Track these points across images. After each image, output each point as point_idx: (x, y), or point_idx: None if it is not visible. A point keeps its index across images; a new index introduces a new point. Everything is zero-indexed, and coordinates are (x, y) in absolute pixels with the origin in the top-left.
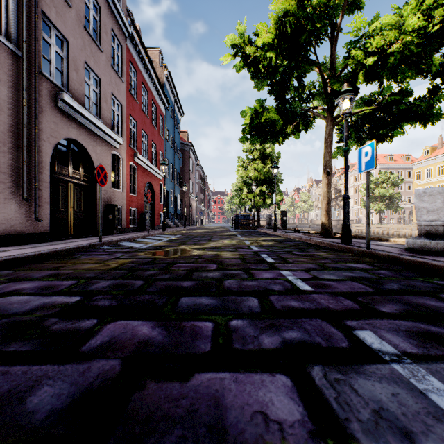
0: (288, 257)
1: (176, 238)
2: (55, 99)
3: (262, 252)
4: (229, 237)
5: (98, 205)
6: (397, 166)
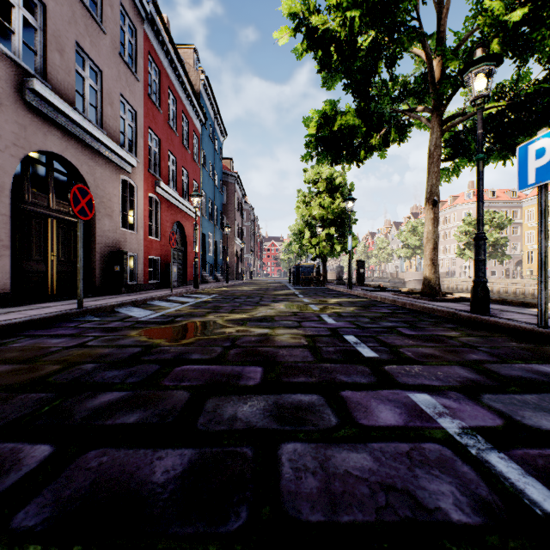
0: (398, 342)
1: (209, 299)
2: (22, 89)
3: (345, 331)
4: (287, 298)
5: (98, 251)
6: (501, 204)
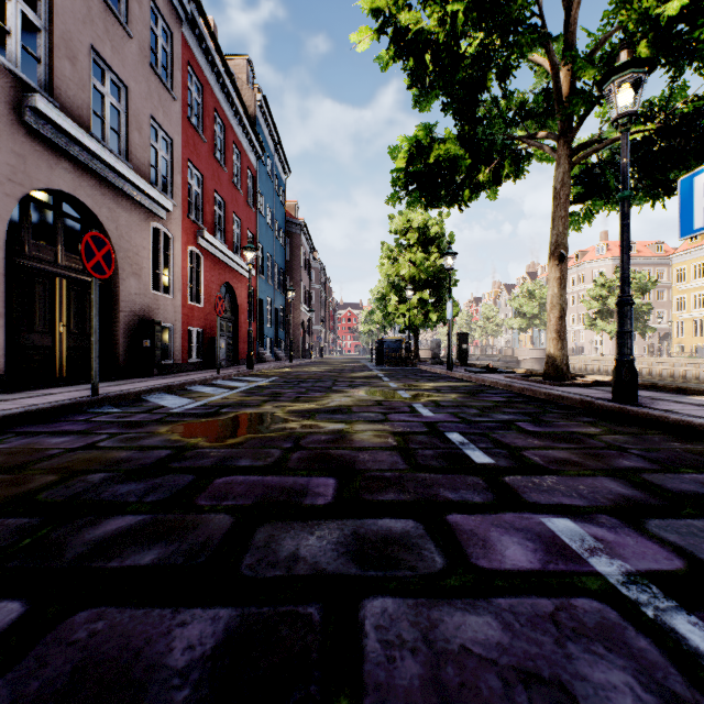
0: (519, 442)
1: (267, 384)
2: (20, 108)
3: (447, 426)
4: (368, 382)
5: (122, 321)
6: (642, 261)
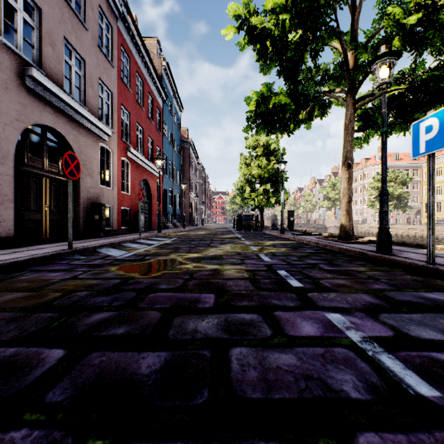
0: (319, 275)
1: (170, 242)
2: (23, 76)
3: (278, 267)
4: (232, 241)
5: (82, 203)
6: (404, 165)
